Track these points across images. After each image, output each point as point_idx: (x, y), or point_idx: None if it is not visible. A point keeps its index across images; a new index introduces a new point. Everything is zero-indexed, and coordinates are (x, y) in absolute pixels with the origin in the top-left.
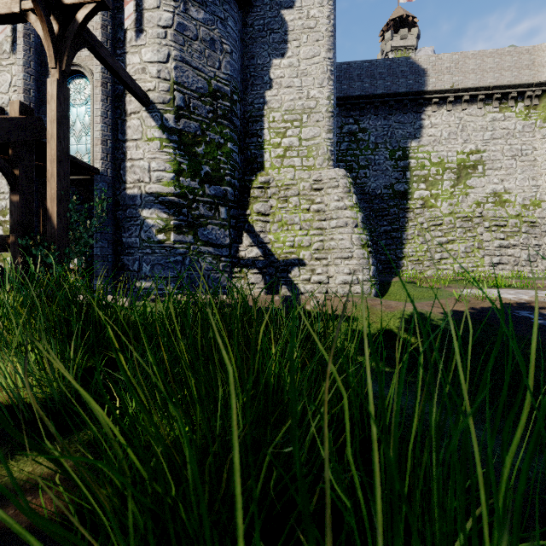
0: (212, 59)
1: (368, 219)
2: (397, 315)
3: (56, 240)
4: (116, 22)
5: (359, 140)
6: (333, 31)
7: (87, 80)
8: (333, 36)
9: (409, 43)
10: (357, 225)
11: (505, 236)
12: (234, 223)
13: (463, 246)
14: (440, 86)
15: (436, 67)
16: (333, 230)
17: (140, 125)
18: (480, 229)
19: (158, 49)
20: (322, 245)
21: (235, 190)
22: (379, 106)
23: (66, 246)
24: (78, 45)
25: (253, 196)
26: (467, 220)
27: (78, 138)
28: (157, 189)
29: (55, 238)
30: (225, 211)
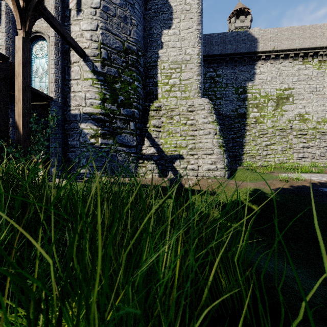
0: (125, 29)
1: (221, 130)
2: (244, 190)
3: (22, 142)
4: (64, 5)
5: (216, 82)
6: (201, 13)
7: (46, 42)
8: (201, 15)
9: (245, 25)
10: (216, 133)
11: (306, 141)
12: (139, 132)
13: (280, 147)
14: (266, 48)
15: (263, 37)
16: (201, 137)
17: (79, 70)
18: (291, 137)
19: (90, 21)
20: (194, 146)
21: (140, 112)
22: (228, 61)
23: (29, 146)
24: (37, 16)
25: (151, 115)
26: (282, 131)
27: (40, 78)
28: (90, 110)
29: (21, 141)
30: (133, 124)
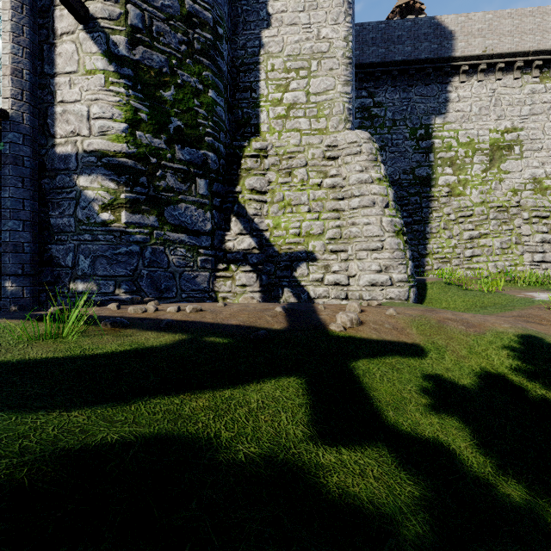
0: None
1: None
2: (496, 341)
3: None
4: None
5: (374, 116)
6: None
7: None
8: None
9: None
10: (388, 205)
11: (548, 229)
12: (218, 202)
13: (498, 241)
14: (470, 51)
15: (465, 29)
16: (354, 212)
17: (75, 52)
18: (518, 221)
19: None
20: (340, 232)
21: (220, 158)
22: (397, 76)
23: None
24: None
25: (245, 168)
26: (502, 210)
27: None
28: (100, 146)
29: None
30: (205, 184)
